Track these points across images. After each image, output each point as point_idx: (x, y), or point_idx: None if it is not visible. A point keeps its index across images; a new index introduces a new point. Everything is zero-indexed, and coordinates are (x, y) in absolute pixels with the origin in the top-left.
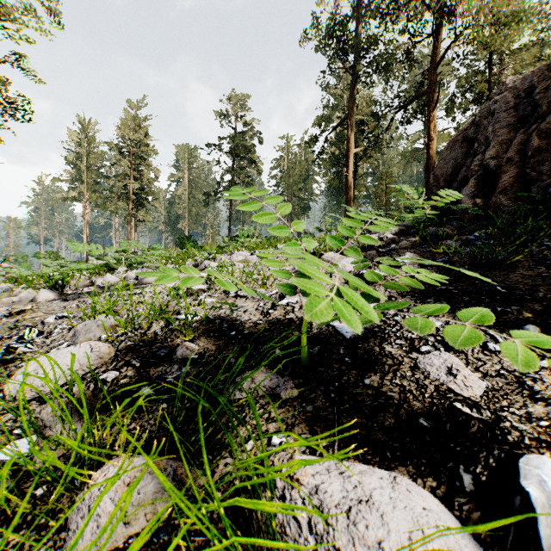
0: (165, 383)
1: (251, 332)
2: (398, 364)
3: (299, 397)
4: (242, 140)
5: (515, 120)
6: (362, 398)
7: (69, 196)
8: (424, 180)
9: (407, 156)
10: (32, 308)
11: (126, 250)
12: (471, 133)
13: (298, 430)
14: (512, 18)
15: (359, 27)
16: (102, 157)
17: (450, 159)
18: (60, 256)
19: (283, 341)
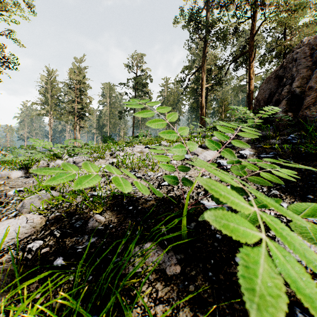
0: (76, 253)
1: (143, 208)
2: (260, 242)
3: (181, 274)
4: (140, 80)
5: (310, 63)
6: (236, 278)
7: (41, 113)
8: (246, 103)
9: (236, 89)
10: (4, 183)
11: (66, 146)
12: (280, 73)
13: (183, 316)
14: (300, 6)
15: (208, 14)
16: (59, 90)
17: (267, 89)
18: (35, 147)
19: (167, 216)
